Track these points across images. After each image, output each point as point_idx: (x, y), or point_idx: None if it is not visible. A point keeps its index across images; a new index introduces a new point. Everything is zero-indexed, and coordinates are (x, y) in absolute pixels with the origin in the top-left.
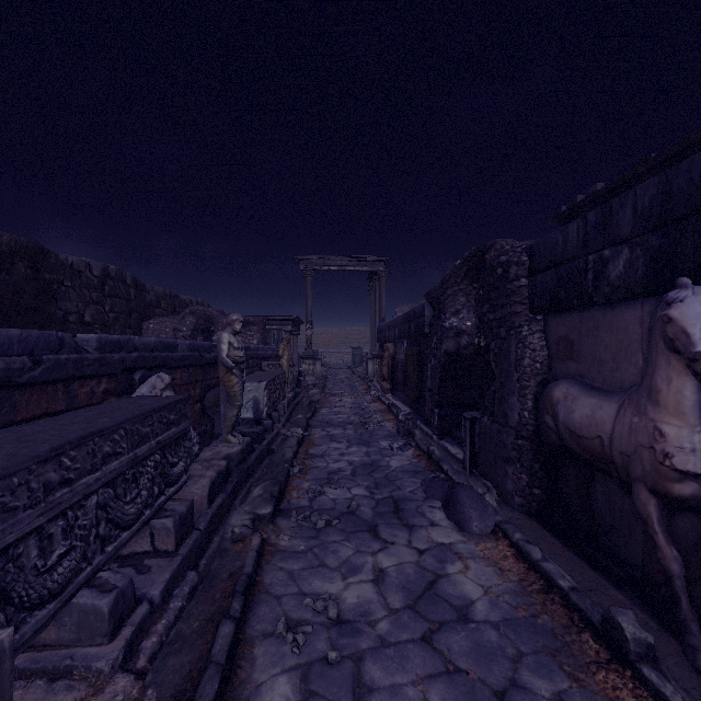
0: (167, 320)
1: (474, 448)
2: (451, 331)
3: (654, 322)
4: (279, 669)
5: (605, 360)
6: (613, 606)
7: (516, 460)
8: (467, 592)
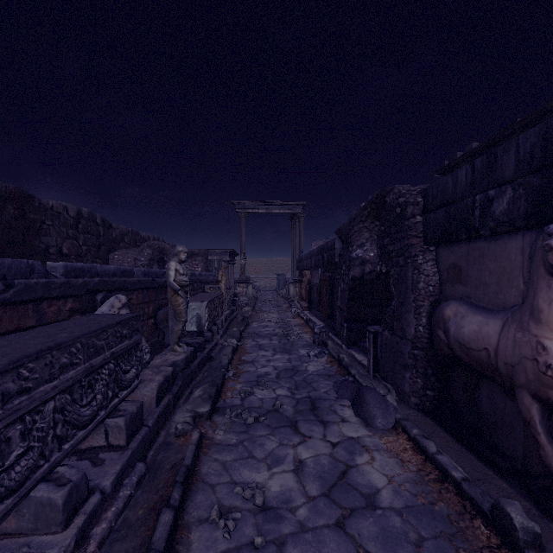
0: (128, 252)
1: (377, 356)
2: (357, 260)
3: (535, 251)
4: None
5: (489, 284)
6: (502, 497)
7: (412, 367)
8: (373, 481)
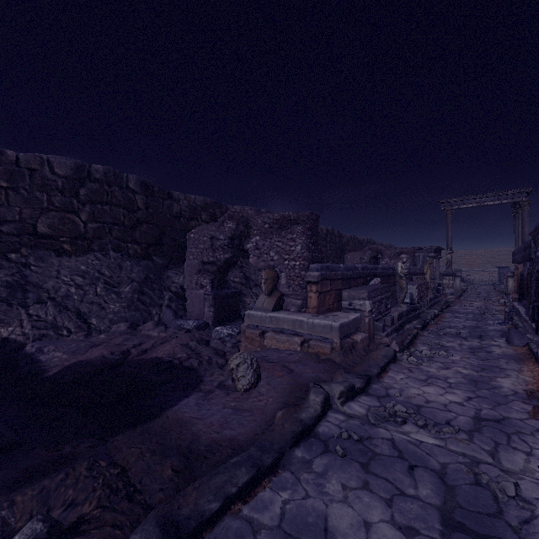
0: (356, 253)
1: None
2: None
3: None
4: (424, 346)
5: None
6: None
7: None
8: (494, 350)
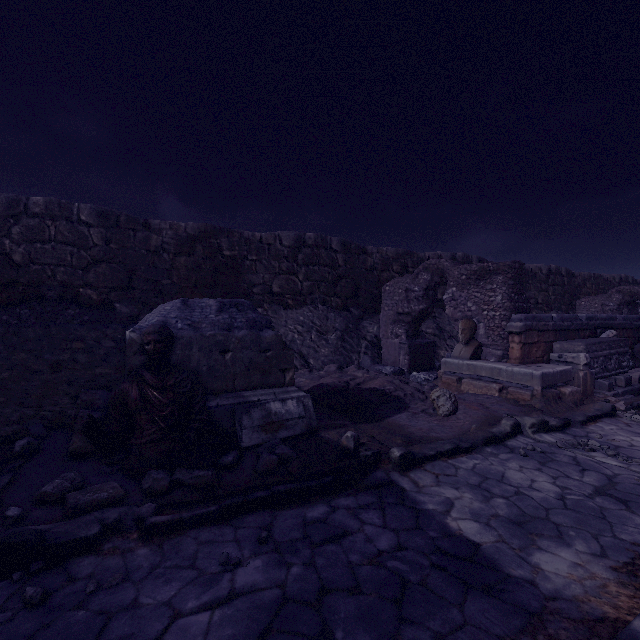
0: (595, 298)
1: None
2: None
3: None
4: None
5: None
6: None
7: None
8: None
